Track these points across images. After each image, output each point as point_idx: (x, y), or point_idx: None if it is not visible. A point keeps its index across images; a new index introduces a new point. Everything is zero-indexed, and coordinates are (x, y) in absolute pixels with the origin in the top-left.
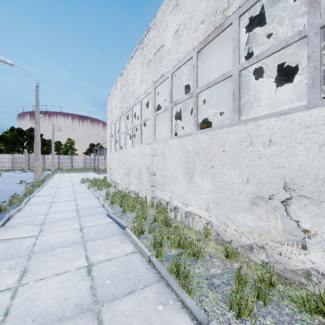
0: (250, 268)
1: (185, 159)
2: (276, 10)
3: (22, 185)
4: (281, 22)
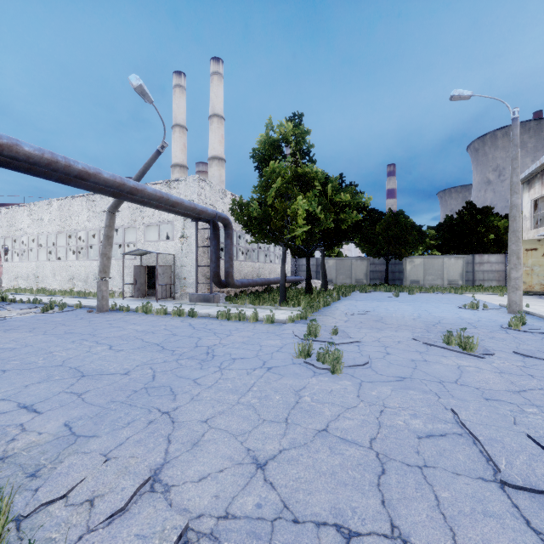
0: None
1: (53, 270)
2: None
3: None
4: None
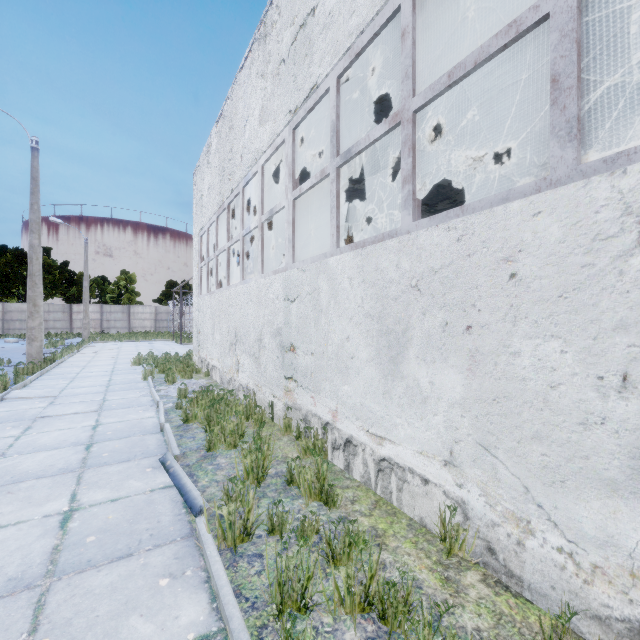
0: None
1: (377, 306)
2: None
3: None
4: None
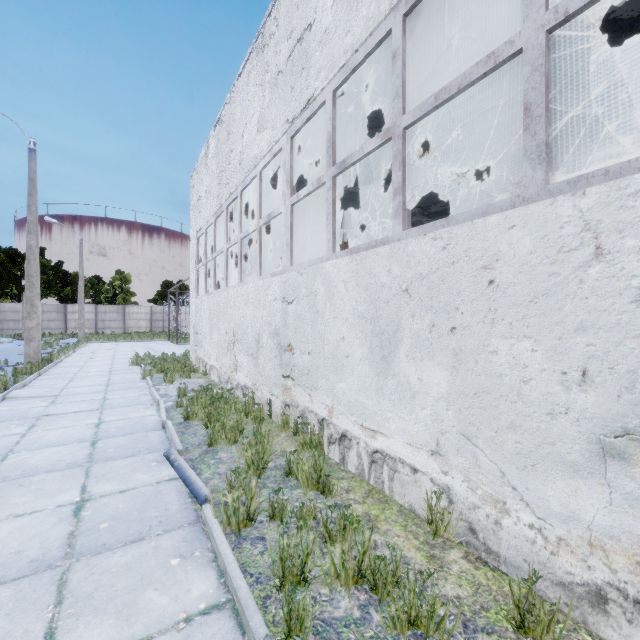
0: None
1: (370, 309)
2: None
3: None
4: None
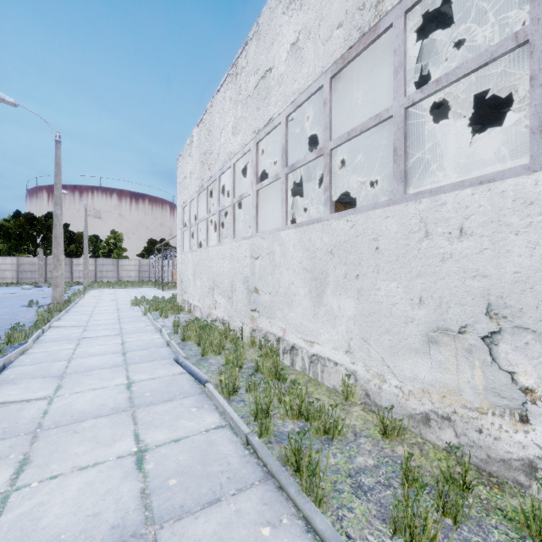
0: (425, 455)
1: (310, 263)
2: (466, 8)
3: (31, 308)
4: (473, 29)
